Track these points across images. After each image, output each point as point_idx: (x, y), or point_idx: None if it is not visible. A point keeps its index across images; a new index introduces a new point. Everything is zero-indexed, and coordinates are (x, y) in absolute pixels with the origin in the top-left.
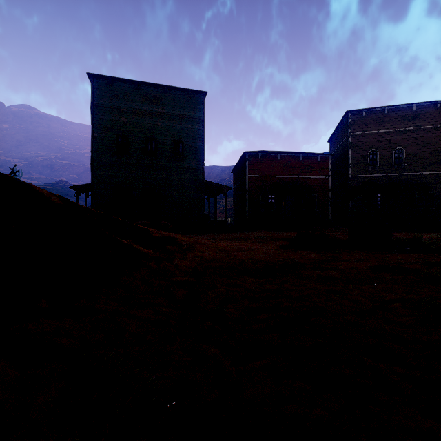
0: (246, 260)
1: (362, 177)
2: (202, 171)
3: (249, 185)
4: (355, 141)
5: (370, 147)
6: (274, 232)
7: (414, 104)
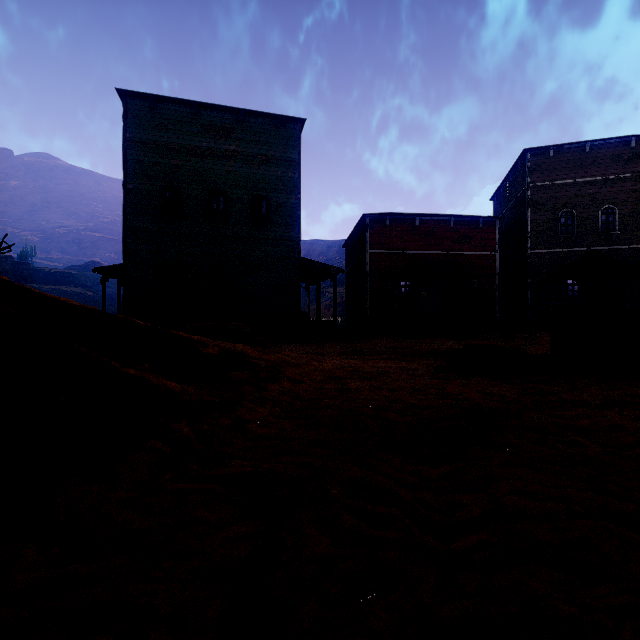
0: (381, 402)
1: (549, 253)
2: (298, 244)
3: (371, 265)
4: (537, 197)
5: (561, 205)
6: (412, 340)
7: (633, 137)
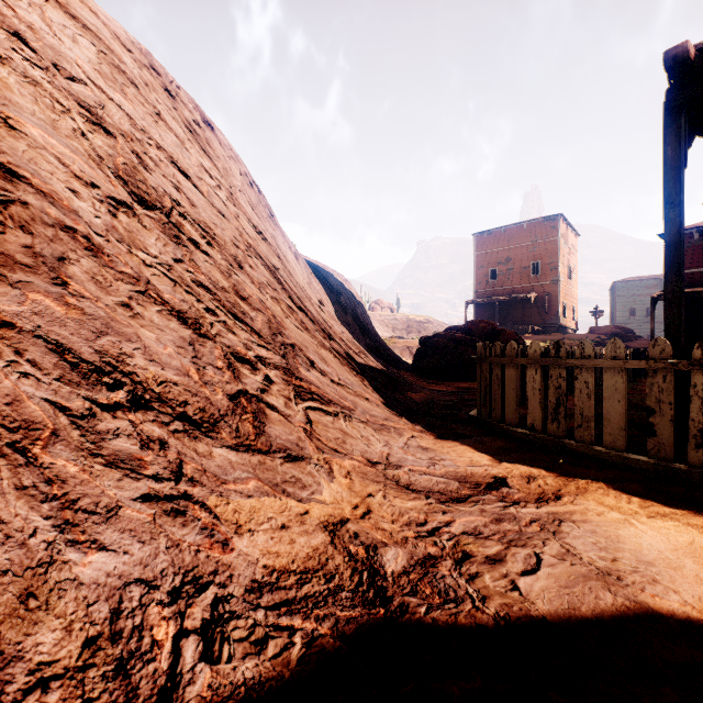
0: None
1: None
2: None
3: None
4: None
5: None
6: None
7: None
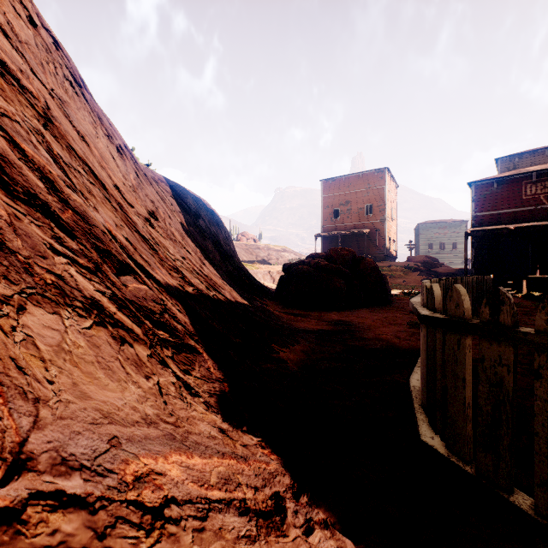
0: None
1: None
2: None
3: None
4: None
5: None
6: None
7: None
